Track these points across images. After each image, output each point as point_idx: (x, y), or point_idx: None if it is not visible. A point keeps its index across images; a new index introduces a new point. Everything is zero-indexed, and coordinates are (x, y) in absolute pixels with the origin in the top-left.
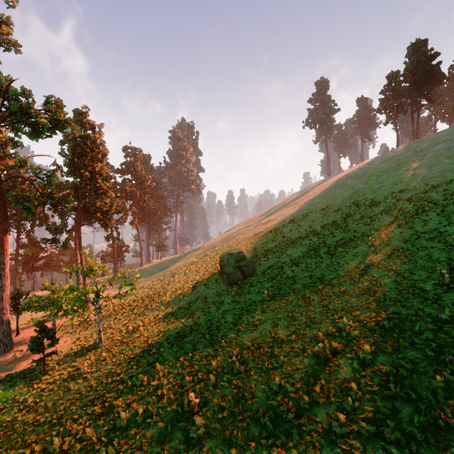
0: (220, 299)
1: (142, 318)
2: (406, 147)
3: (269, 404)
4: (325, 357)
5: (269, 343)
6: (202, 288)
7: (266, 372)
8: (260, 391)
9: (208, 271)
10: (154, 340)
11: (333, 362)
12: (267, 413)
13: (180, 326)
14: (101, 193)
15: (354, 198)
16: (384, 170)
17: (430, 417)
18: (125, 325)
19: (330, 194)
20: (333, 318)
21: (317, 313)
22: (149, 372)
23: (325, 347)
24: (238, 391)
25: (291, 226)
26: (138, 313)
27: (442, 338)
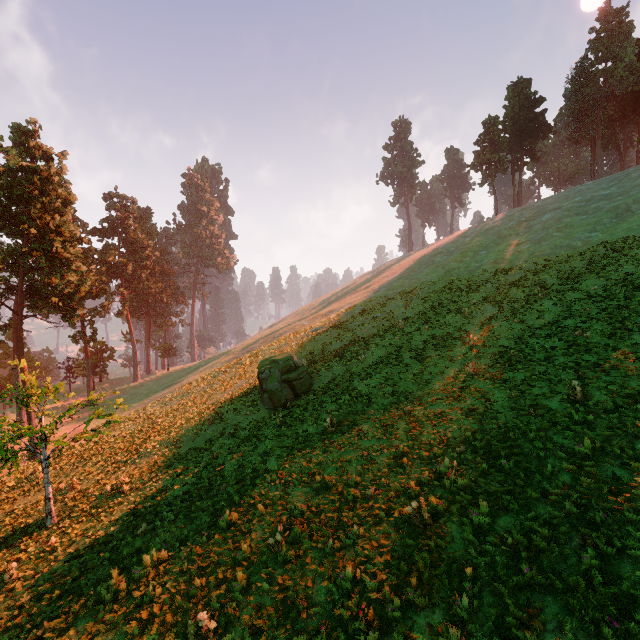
0: (258, 431)
1: (129, 468)
2: (508, 215)
3: (337, 616)
4: (421, 524)
5: (334, 504)
6: (230, 415)
7: (330, 555)
8: (322, 592)
9: (241, 387)
10: (146, 508)
11: (433, 531)
12: (334, 634)
13: (192, 480)
14: (60, 264)
15: (446, 280)
16: (483, 245)
17: (588, 620)
18: (99, 483)
19: (414, 274)
20: (428, 456)
21: (404, 449)
22: (131, 570)
23: (422, 509)
24: (285, 595)
25: (362, 319)
26: (123, 461)
27: (585, 484)
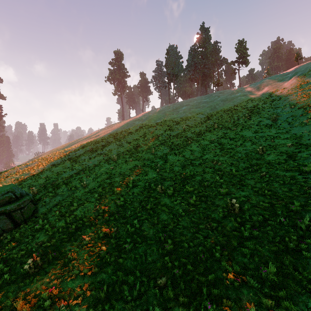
0: None
1: None
2: (168, 106)
3: None
4: None
5: None
6: None
7: None
8: None
9: None
10: None
11: None
12: None
13: None
14: None
15: (141, 133)
16: (158, 117)
17: None
18: None
19: (124, 129)
20: (132, 295)
21: (109, 285)
22: None
23: None
24: None
25: (90, 155)
26: None
27: None
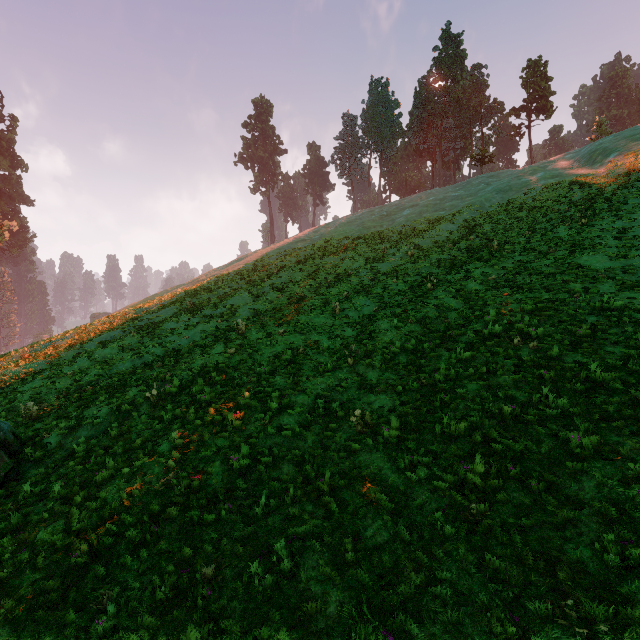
0: None
1: None
2: (369, 211)
3: None
4: None
5: None
6: None
7: None
8: None
9: None
10: None
11: None
12: None
13: None
14: None
15: (309, 268)
16: (348, 234)
17: None
18: None
19: (271, 262)
20: None
21: None
22: None
23: None
24: None
25: (187, 318)
26: None
27: None
